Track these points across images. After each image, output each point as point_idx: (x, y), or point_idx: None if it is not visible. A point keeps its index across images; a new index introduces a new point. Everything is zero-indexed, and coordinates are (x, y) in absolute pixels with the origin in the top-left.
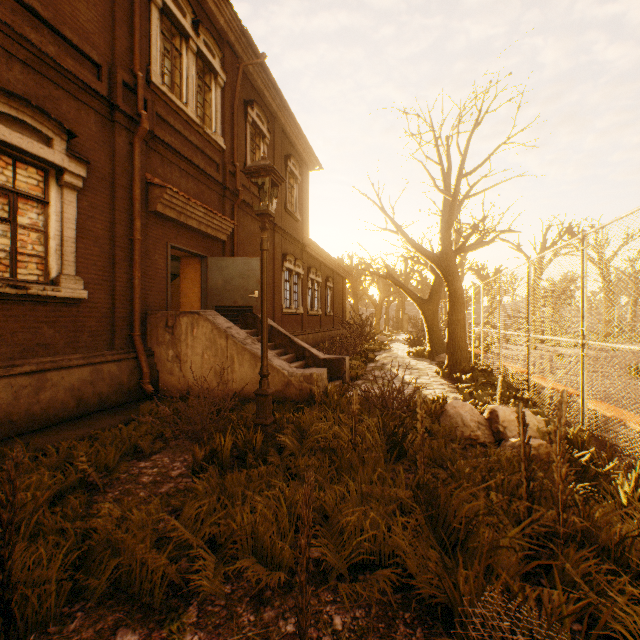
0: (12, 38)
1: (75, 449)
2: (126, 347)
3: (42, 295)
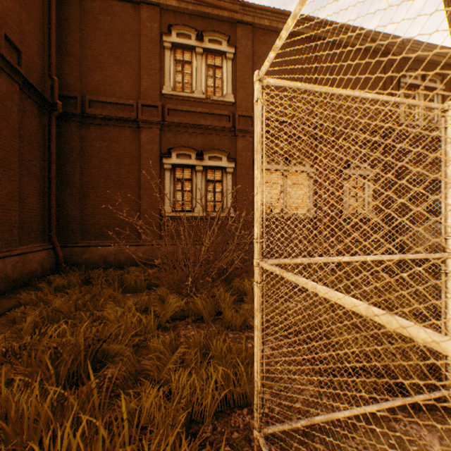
0: (356, 143)
1: (381, 262)
2: (388, 236)
3: (363, 217)
